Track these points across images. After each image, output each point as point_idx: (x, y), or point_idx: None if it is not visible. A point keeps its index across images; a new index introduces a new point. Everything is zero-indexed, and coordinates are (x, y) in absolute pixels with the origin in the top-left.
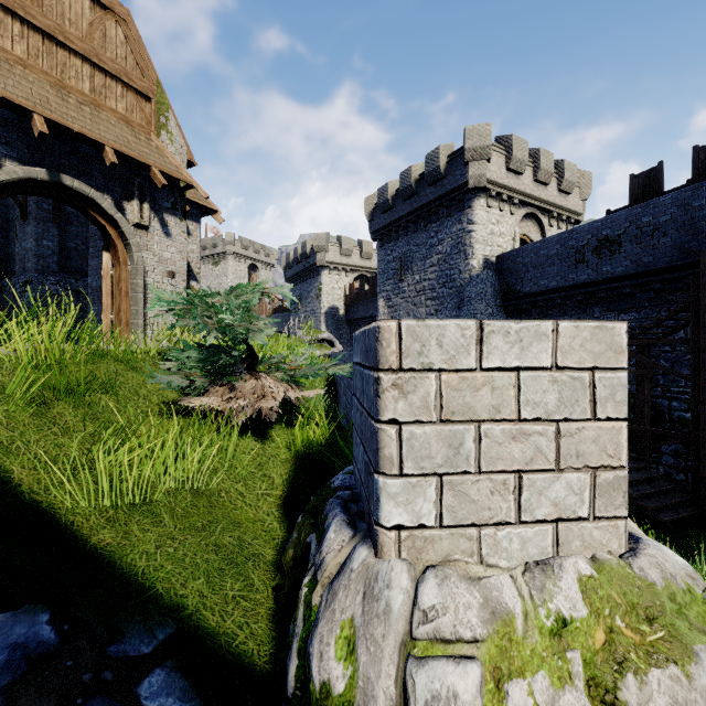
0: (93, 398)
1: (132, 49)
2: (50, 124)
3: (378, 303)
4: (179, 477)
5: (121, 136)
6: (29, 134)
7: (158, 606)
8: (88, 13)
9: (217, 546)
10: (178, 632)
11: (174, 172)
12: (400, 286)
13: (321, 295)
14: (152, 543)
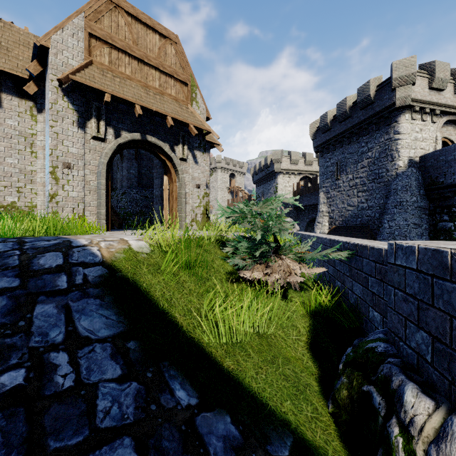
0: (195, 271)
1: (179, 57)
2: (142, 108)
3: (319, 196)
4: (252, 325)
5: (174, 109)
6: (132, 115)
7: (276, 419)
8: (158, 43)
9: (285, 376)
10: (295, 441)
11: (201, 125)
12: (337, 183)
13: (277, 191)
14: (252, 370)
